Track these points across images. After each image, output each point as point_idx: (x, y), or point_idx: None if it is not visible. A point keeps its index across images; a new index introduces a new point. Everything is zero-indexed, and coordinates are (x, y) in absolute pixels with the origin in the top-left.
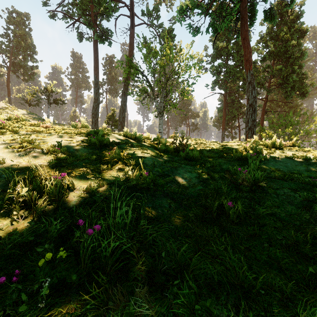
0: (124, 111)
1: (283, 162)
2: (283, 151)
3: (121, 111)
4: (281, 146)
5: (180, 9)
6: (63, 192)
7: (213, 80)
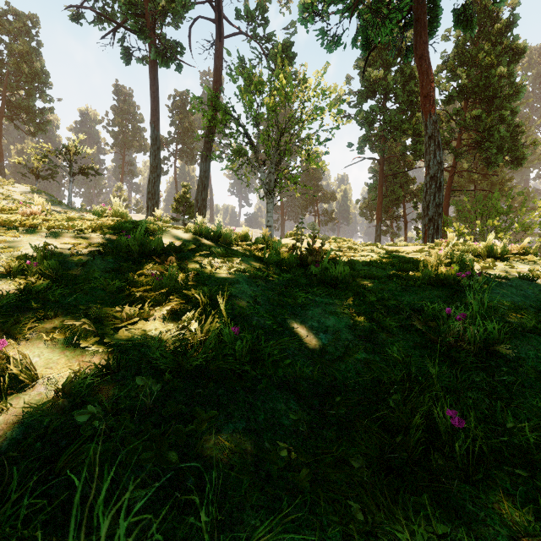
0: (204, 189)
1: (517, 288)
2: (510, 264)
3: (200, 189)
4: (504, 255)
5: (305, 0)
6: None
7: (361, 137)
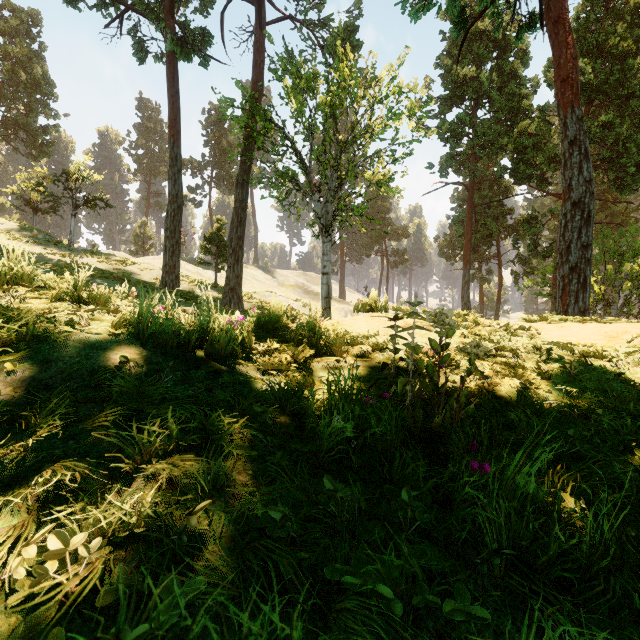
0: (240, 224)
1: None
2: None
3: (234, 224)
4: None
5: None
6: None
7: (443, 156)
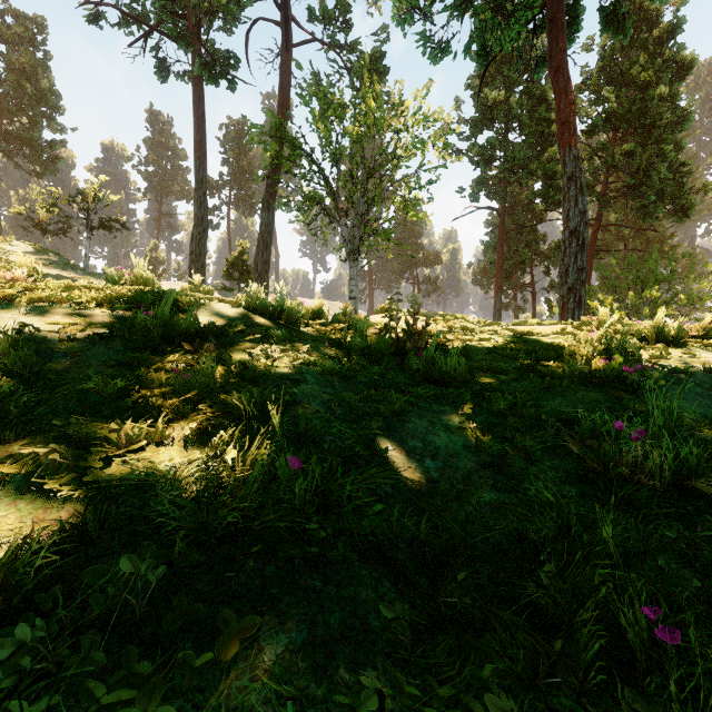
0: (266, 248)
1: (703, 386)
2: (689, 351)
3: (260, 248)
4: (680, 338)
5: None
6: None
7: (475, 179)
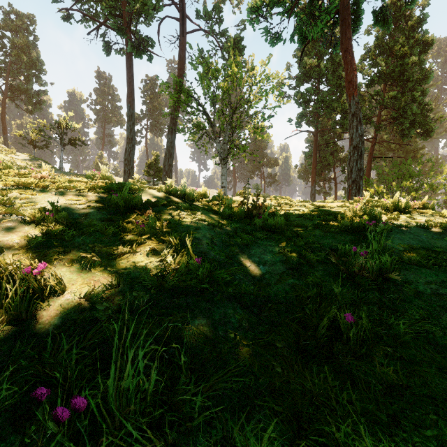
0: (170, 156)
1: (414, 234)
2: (411, 216)
3: (167, 156)
4: (407, 209)
5: (252, 5)
6: (41, 298)
7: (299, 113)
